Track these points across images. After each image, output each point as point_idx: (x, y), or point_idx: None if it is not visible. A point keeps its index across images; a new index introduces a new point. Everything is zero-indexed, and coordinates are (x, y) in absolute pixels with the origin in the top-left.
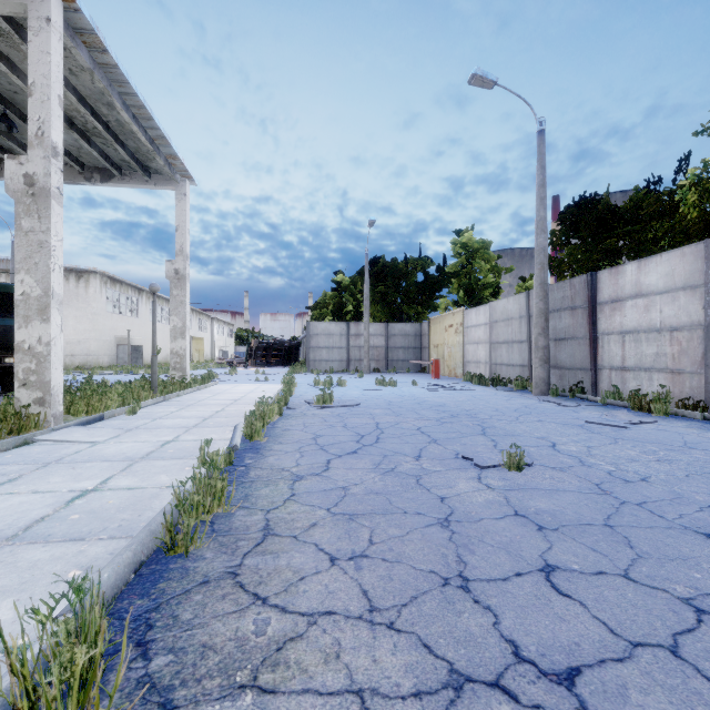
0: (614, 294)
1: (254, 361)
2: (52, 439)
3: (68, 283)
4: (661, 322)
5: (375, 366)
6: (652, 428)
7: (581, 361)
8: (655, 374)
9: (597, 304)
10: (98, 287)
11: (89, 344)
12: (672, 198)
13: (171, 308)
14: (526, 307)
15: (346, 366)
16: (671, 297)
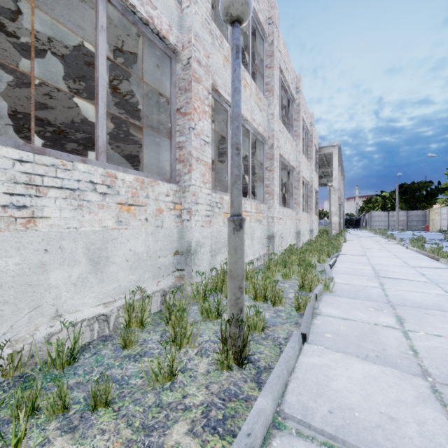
0: None
1: None
2: (349, 233)
3: None
4: None
5: (401, 228)
6: None
7: None
8: None
9: None
10: None
11: None
12: None
13: None
14: None
15: (387, 228)
16: None
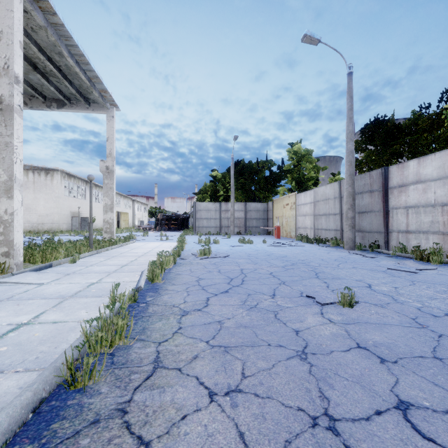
0: (400, 181)
1: (160, 227)
2: (10, 282)
3: (40, 177)
4: (435, 200)
5: (238, 231)
6: (435, 273)
7: (377, 226)
8: (430, 235)
9: (388, 188)
10: (59, 180)
11: (53, 216)
12: (439, 116)
13: (103, 192)
14: (338, 191)
15: (219, 231)
16: (442, 183)
